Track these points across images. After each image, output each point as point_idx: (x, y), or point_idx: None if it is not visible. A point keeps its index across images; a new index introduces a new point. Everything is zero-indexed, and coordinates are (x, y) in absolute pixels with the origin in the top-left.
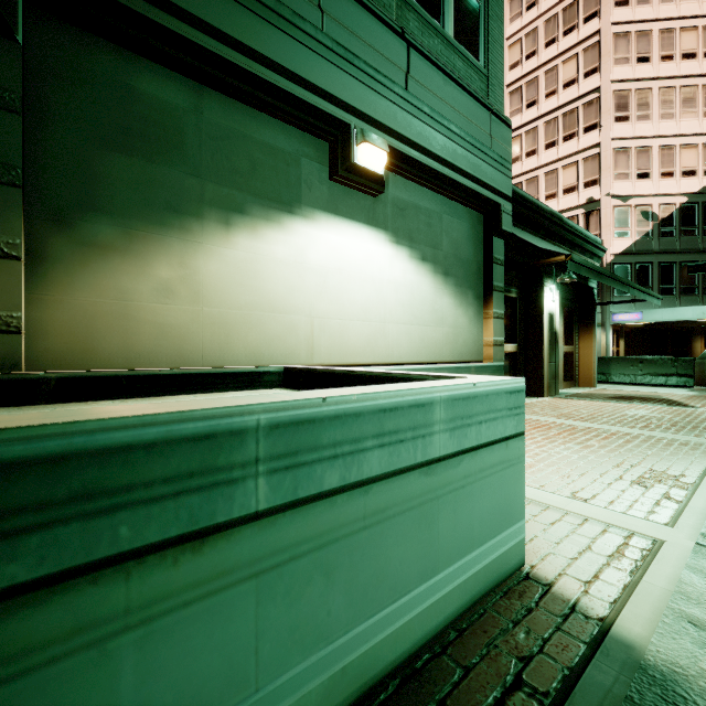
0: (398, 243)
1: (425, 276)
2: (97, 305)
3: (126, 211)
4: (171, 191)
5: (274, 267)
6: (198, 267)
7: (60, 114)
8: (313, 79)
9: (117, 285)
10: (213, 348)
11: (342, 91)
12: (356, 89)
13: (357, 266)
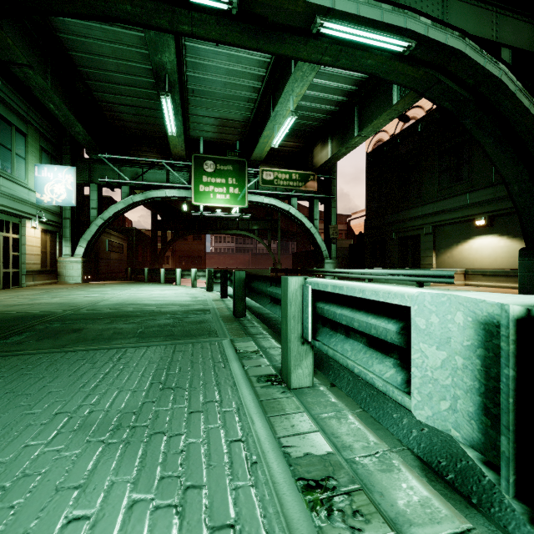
0: (502, 235)
1: (515, 242)
2: (441, 260)
3: (444, 247)
4: (449, 243)
5: (465, 250)
6: (452, 253)
7: (438, 238)
8: (466, 214)
9: (443, 257)
10: (455, 265)
11: (473, 212)
12: (477, 209)
13: (486, 245)
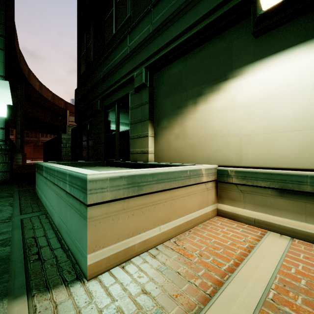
0: None
1: None
2: (164, 144)
3: (169, 114)
4: (178, 101)
5: (215, 114)
6: (185, 125)
7: (158, 96)
8: None
9: (167, 137)
10: (190, 156)
11: None
12: None
13: (289, 85)
